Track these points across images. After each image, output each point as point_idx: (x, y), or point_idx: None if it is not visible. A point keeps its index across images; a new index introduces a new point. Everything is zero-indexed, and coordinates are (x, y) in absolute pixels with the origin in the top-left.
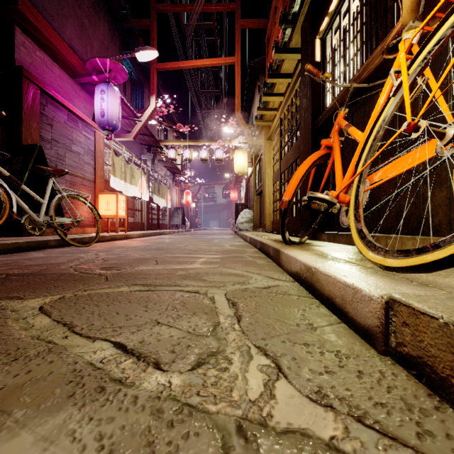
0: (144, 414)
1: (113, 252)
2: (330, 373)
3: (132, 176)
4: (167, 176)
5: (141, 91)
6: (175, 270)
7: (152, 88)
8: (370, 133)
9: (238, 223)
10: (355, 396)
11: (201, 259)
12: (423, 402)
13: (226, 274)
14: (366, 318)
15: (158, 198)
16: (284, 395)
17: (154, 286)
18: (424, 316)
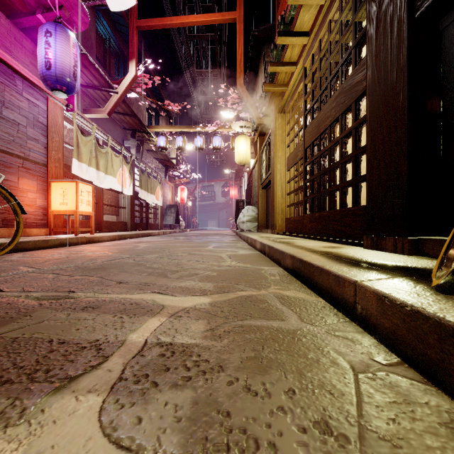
0: None
1: None
2: None
3: (108, 163)
4: (158, 170)
5: (124, 66)
6: None
7: (131, 51)
8: None
9: (240, 222)
10: None
11: (149, 322)
12: None
13: None
14: None
15: (146, 193)
16: None
17: None
18: None
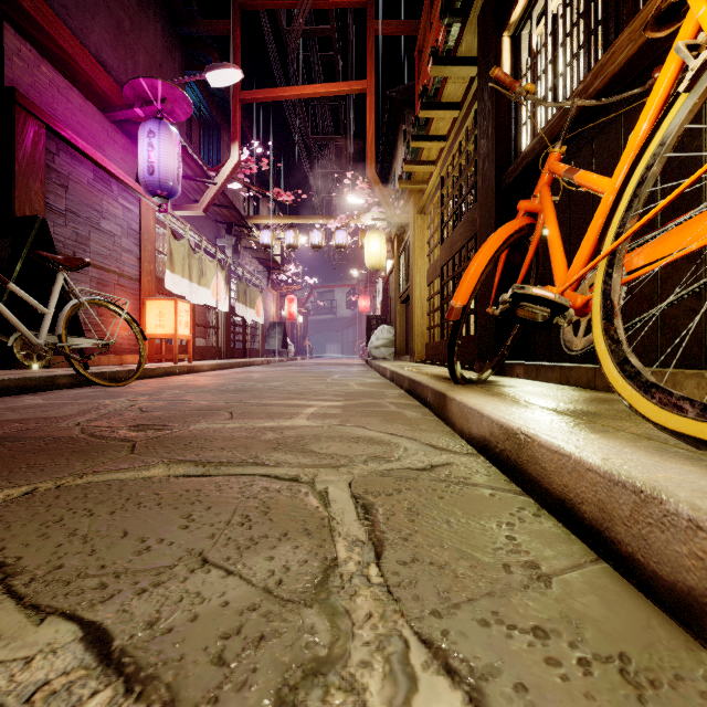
0: None
1: (161, 395)
2: None
3: (201, 272)
4: (258, 274)
5: (217, 138)
6: (261, 431)
7: (233, 130)
8: (630, 171)
9: (371, 347)
10: None
11: (309, 408)
12: None
13: (352, 438)
14: (679, 569)
15: (244, 307)
16: None
17: (216, 465)
18: None
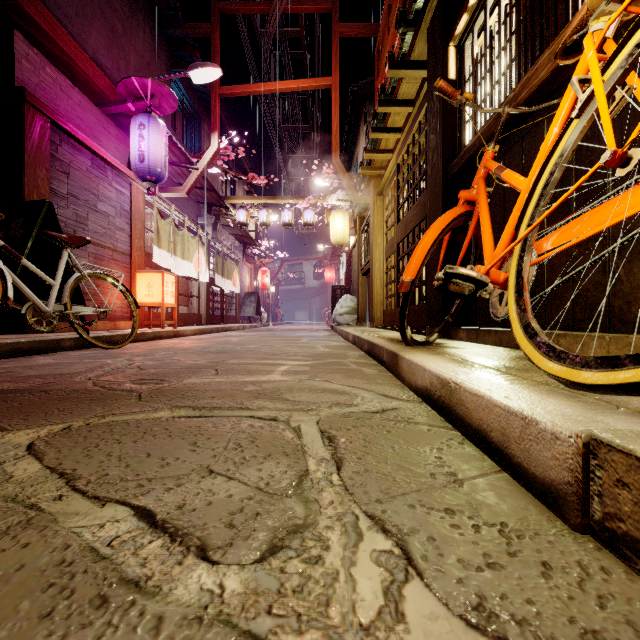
0: None
1: (154, 356)
2: (496, 567)
3: (184, 247)
4: (234, 249)
5: (198, 127)
6: (243, 384)
7: (213, 122)
8: (539, 175)
9: (336, 314)
10: (545, 617)
11: (283, 367)
12: None
13: (319, 390)
14: (547, 468)
15: (222, 279)
16: (419, 614)
17: (209, 409)
18: None
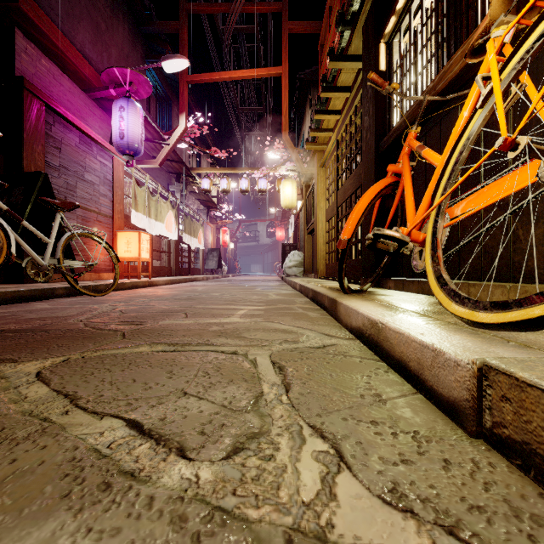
0: (161, 523)
1: (133, 302)
2: (408, 463)
3: (157, 210)
4: (199, 211)
5: (169, 109)
6: (208, 325)
7: (181, 104)
8: (451, 154)
9: (286, 267)
10: (443, 497)
11: (241, 311)
12: (534, 505)
13: (271, 329)
14: (451, 389)
15: (189, 237)
16: (348, 495)
17: (181, 345)
18: (532, 389)
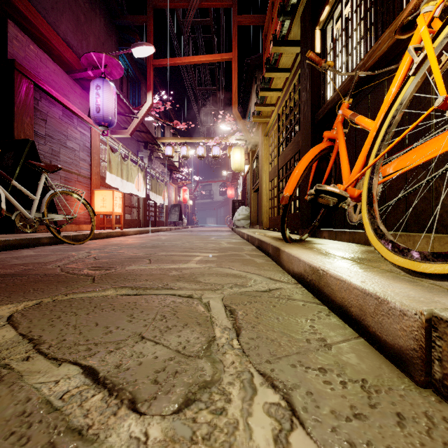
0: None
1: (106, 249)
2: (361, 418)
3: (128, 173)
4: (164, 174)
5: (138, 88)
6: (168, 270)
7: (148, 84)
8: (384, 118)
9: (235, 220)
10: None
11: (197, 257)
12: None
13: (223, 274)
14: (396, 337)
15: (155, 195)
16: None
17: (143, 289)
18: None
